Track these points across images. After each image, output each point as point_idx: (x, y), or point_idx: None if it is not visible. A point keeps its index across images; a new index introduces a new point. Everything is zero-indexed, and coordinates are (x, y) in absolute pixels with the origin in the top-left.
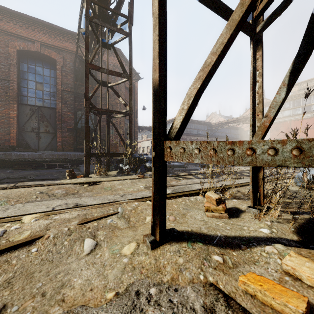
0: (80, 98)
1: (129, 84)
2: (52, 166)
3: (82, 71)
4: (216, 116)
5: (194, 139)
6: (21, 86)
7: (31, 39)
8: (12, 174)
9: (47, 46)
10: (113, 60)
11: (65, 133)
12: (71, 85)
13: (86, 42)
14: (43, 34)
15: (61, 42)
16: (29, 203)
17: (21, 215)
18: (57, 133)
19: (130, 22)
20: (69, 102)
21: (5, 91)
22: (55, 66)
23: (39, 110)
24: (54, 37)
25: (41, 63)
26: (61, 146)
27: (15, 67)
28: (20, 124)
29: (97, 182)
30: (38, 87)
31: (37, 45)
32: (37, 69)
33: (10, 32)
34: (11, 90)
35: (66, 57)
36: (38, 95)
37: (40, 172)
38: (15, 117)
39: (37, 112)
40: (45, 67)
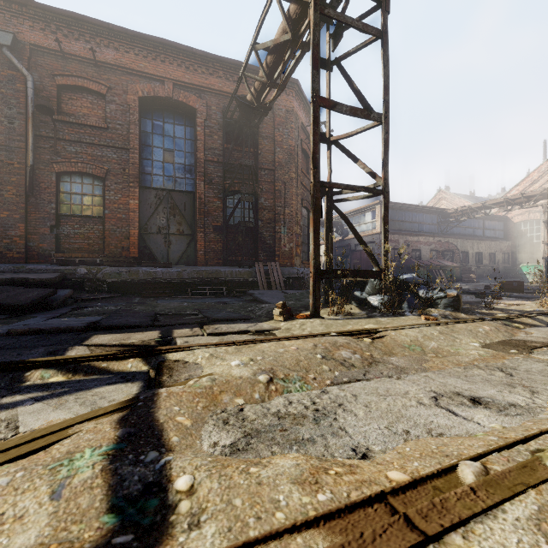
0: (235, 173)
1: (383, 132)
2: (199, 291)
3: (243, 124)
4: (449, 195)
5: (412, 240)
6: (143, 158)
7: (160, 77)
8: (153, 306)
9: (182, 86)
10: (286, 100)
11: (209, 235)
12: (219, 150)
13: (314, 55)
14: (178, 67)
15: (203, 78)
16: (345, 386)
17: (502, 447)
18: (198, 235)
19: (386, 8)
20: (215, 180)
21: (122, 168)
22: (192, 121)
23: (169, 196)
24: (193, 70)
25: (172, 117)
26: (204, 257)
27: (137, 127)
28: (141, 221)
29: (375, 332)
30: (167, 157)
31: (167, 86)
32: (166, 127)
33: (129, 69)
34: (130, 164)
35: (211, 102)
36: (166, 171)
37: (193, 304)
38: (137, 209)
39: (166, 199)
40: (178, 123)
